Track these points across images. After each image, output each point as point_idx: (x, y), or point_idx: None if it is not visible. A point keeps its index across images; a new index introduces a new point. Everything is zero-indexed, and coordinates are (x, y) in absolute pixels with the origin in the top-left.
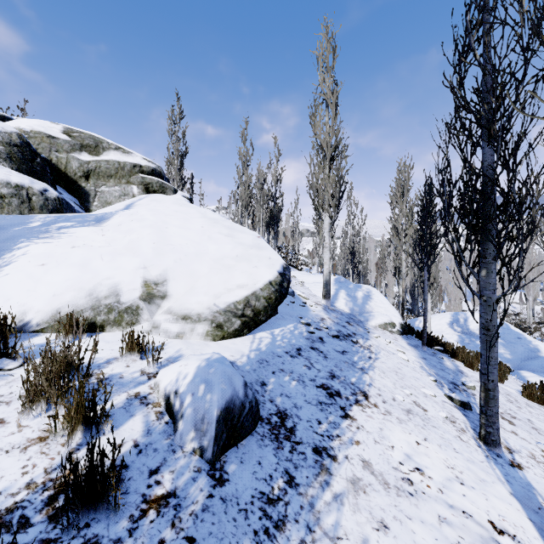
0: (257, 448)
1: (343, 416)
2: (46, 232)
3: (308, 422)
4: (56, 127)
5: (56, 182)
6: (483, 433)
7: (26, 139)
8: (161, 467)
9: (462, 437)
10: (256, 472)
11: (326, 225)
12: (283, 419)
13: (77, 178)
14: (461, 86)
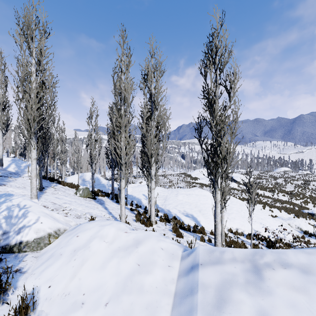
0: None
1: None
2: None
3: None
4: None
5: None
6: (39, 189)
7: None
8: None
9: None
10: None
11: (1, 135)
12: None
13: None
14: None
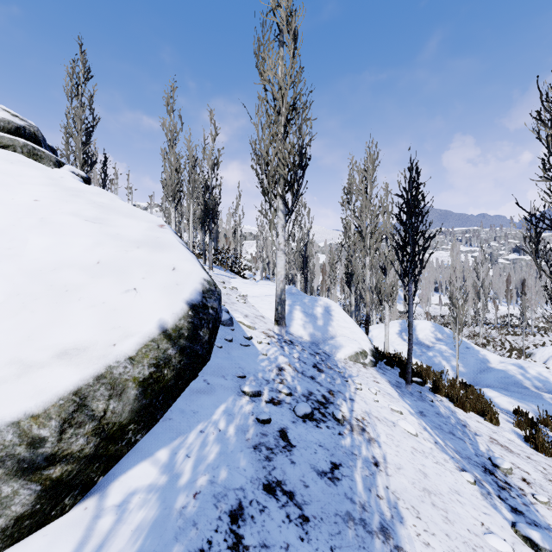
0: None
1: None
2: None
3: None
4: None
5: None
6: None
7: None
8: None
9: None
10: None
11: (281, 217)
12: None
13: None
14: None
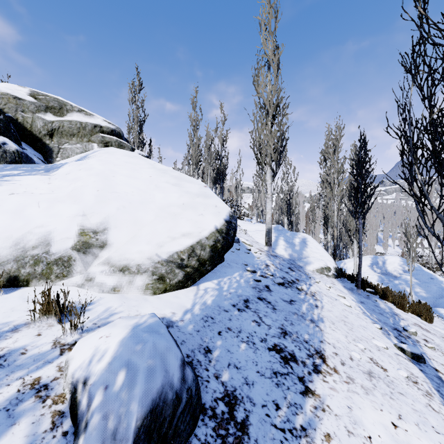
0: None
1: (304, 392)
2: None
3: (263, 407)
4: (23, 90)
5: (22, 139)
6: None
7: None
8: None
9: (433, 405)
10: None
11: (268, 178)
12: (232, 406)
13: (42, 136)
14: (425, 16)
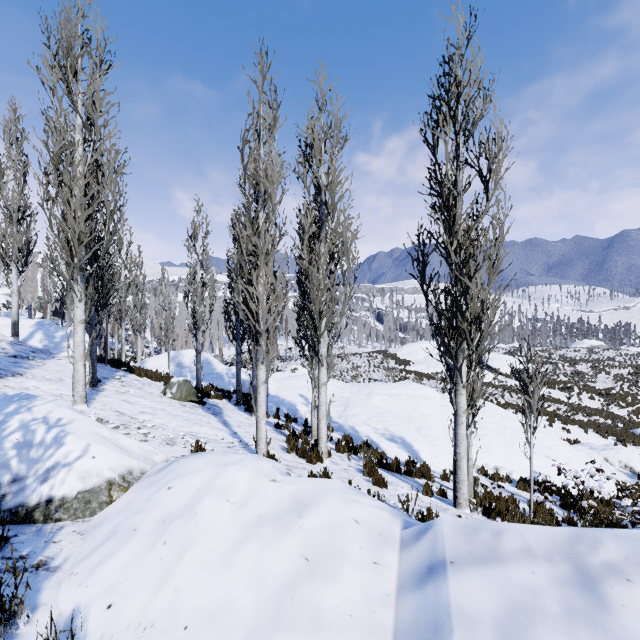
0: None
1: (0, 378)
2: None
3: None
4: None
5: None
6: (90, 383)
7: None
8: None
9: None
10: None
11: (15, 274)
12: None
13: None
14: None
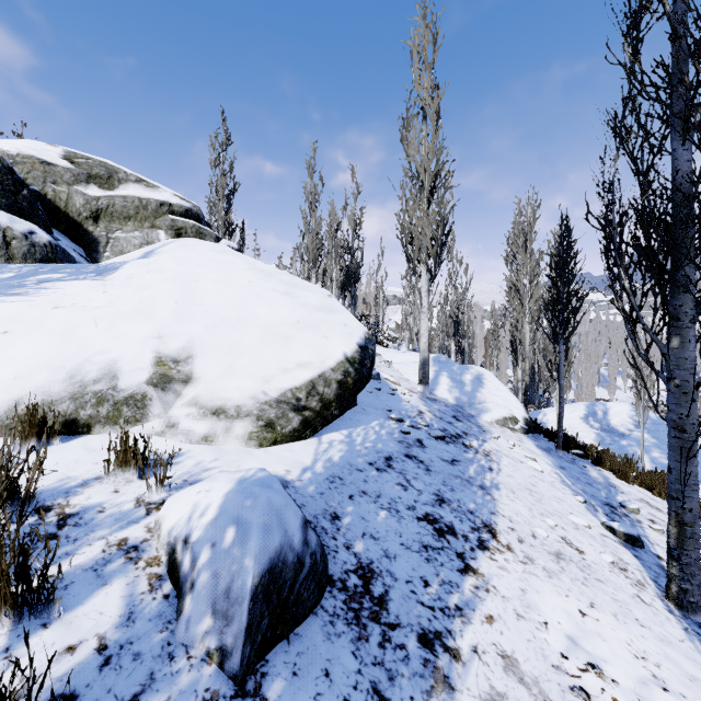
0: (322, 641)
1: (463, 570)
2: (19, 287)
3: (407, 583)
4: (54, 150)
5: (53, 225)
6: (674, 590)
7: (8, 164)
8: (141, 696)
9: (643, 596)
10: (320, 694)
11: (424, 282)
12: (367, 580)
13: (82, 220)
14: (637, 59)
